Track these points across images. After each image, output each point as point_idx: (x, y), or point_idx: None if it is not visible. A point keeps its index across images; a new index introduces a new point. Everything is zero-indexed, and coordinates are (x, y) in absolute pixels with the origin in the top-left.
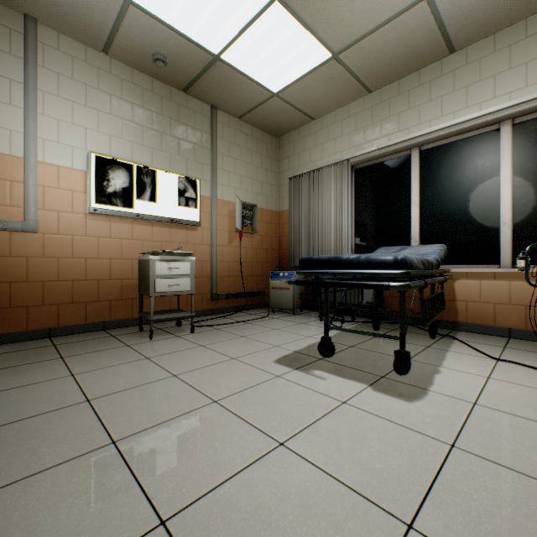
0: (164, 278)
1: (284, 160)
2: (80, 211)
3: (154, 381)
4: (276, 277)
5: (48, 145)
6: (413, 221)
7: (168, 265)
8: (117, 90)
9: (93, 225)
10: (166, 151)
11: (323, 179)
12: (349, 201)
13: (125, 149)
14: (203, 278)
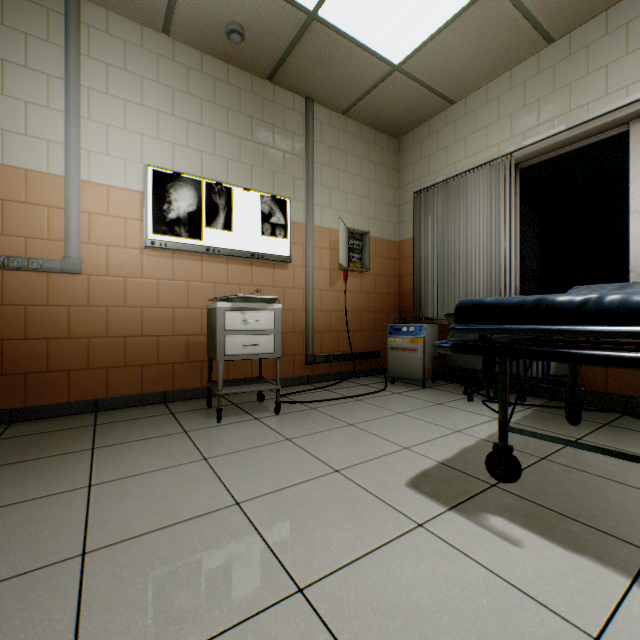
0: (238, 335)
1: (407, 169)
2: (134, 245)
3: (202, 514)
4: (397, 333)
5: (94, 159)
6: (633, 243)
7: (242, 316)
8: (182, 82)
9: (151, 263)
10: (246, 162)
11: (468, 189)
12: (512, 218)
13: (192, 161)
14: (295, 333)
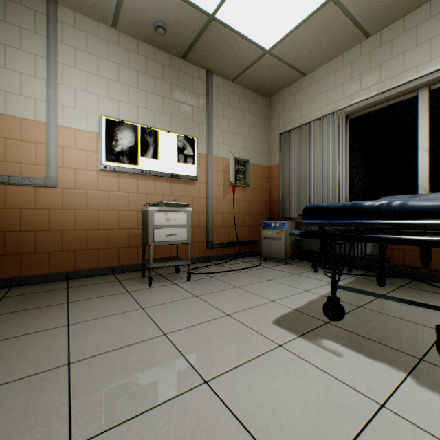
0: (162, 229)
1: (275, 118)
2: (93, 169)
3: (142, 340)
4: (268, 227)
5: (66, 111)
6: (420, 168)
7: (166, 216)
8: (125, 60)
9: (104, 180)
10: (167, 113)
11: (315, 132)
12: (343, 151)
13: (131, 113)
14: (200, 228)
